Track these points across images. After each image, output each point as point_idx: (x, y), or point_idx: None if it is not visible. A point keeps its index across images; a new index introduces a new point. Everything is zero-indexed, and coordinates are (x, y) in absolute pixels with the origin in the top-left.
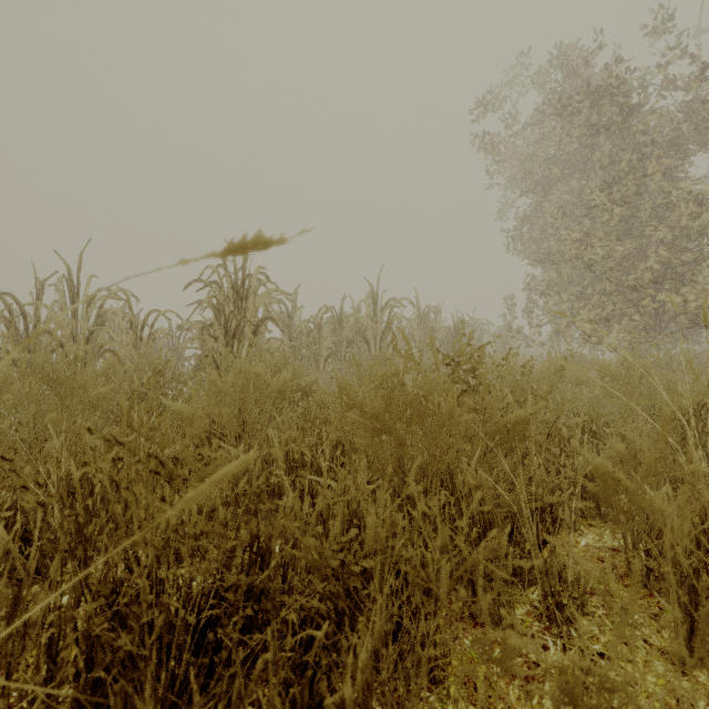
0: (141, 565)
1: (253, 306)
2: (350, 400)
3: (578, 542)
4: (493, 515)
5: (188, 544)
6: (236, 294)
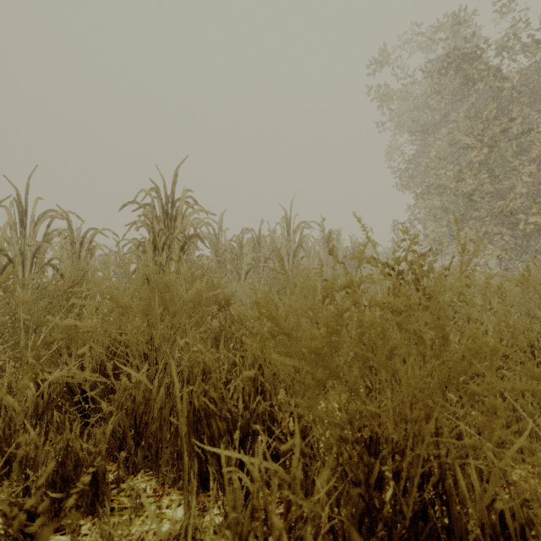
0: None
1: (181, 224)
2: (274, 324)
3: None
4: None
5: None
6: (166, 214)
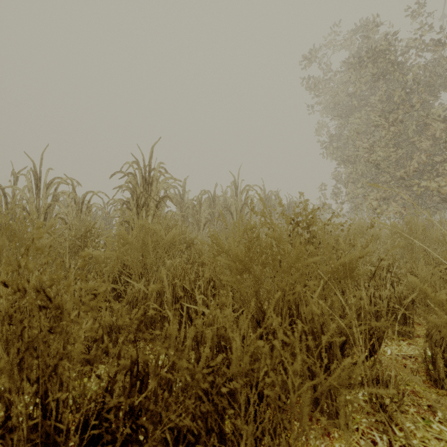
0: (23, 394)
1: (155, 188)
2: (219, 247)
3: (385, 351)
4: (332, 337)
5: (76, 369)
6: (144, 180)
